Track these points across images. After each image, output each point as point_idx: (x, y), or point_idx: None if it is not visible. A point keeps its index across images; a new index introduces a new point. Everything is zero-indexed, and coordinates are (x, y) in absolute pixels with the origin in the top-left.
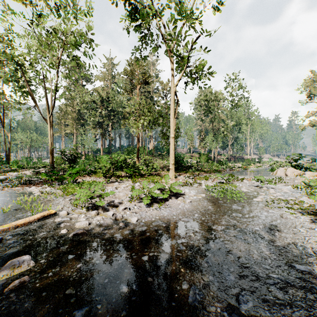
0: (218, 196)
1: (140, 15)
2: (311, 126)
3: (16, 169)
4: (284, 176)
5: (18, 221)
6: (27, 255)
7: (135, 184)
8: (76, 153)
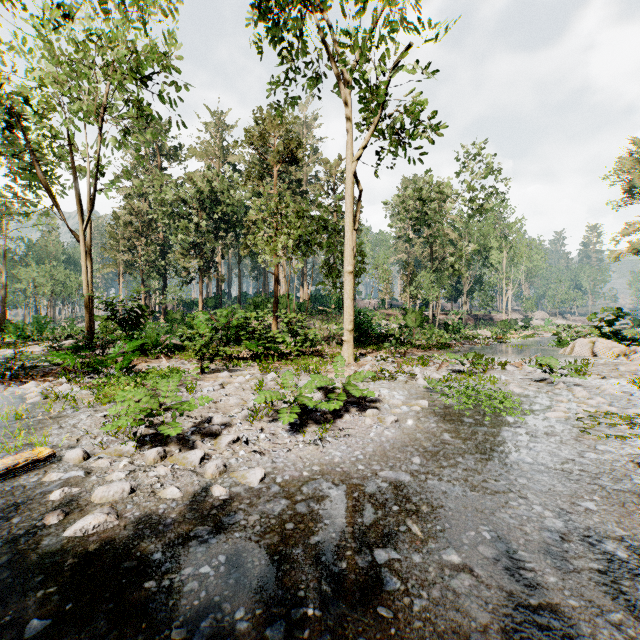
0: (460, 406)
1: None
2: (634, 252)
3: (16, 342)
4: (589, 356)
5: None
6: None
7: (267, 374)
8: (140, 308)
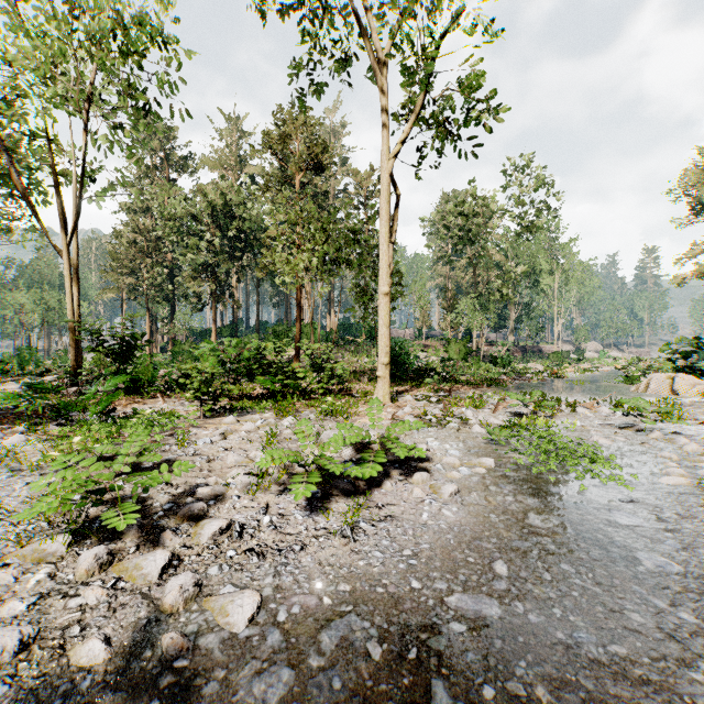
0: (539, 467)
1: None
2: (700, 276)
3: None
4: (667, 394)
5: None
6: None
7: (283, 419)
8: (133, 337)
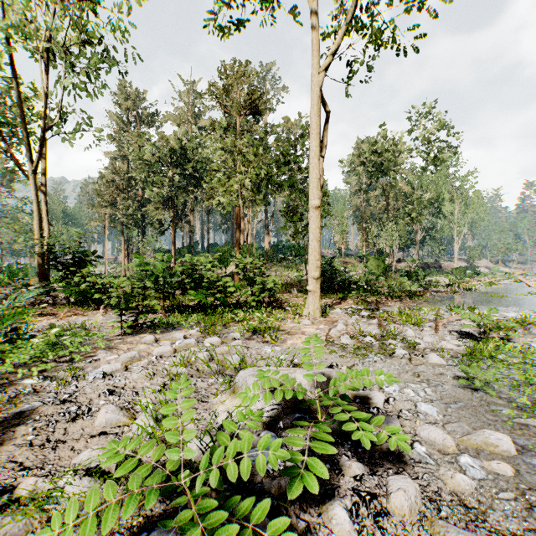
0: None
1: None
2: None
3: None
4: None
5: None
6: None
7: (207, 337)
8: (82, 253)
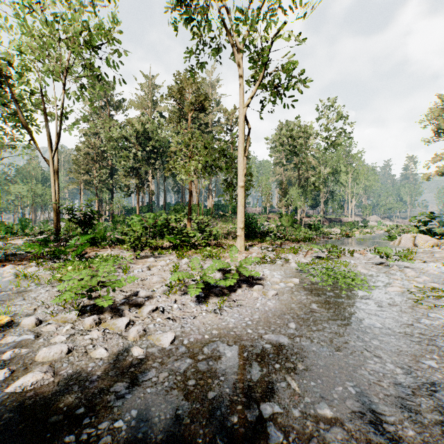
0: (323, 283)
1: None
2: (440, 174)
3: (5, 237)
4: (411, 246)
5: None
6: None
7: (182, 259)
8: (92, 212)
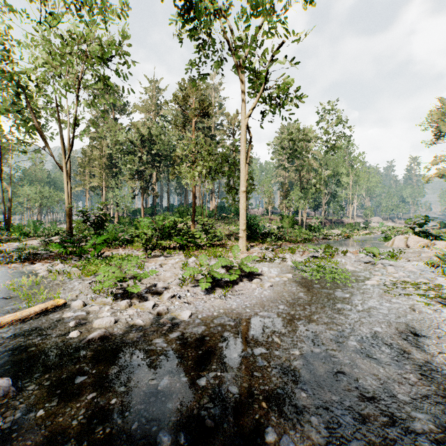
0: (312, 277)
1: (197, 12)
2: (440, 176)
3: (19, 238)
4: (404, 247)
5: (3, 318)
6: (6, 377)
7: (189, 258)
8: (104, 215)
